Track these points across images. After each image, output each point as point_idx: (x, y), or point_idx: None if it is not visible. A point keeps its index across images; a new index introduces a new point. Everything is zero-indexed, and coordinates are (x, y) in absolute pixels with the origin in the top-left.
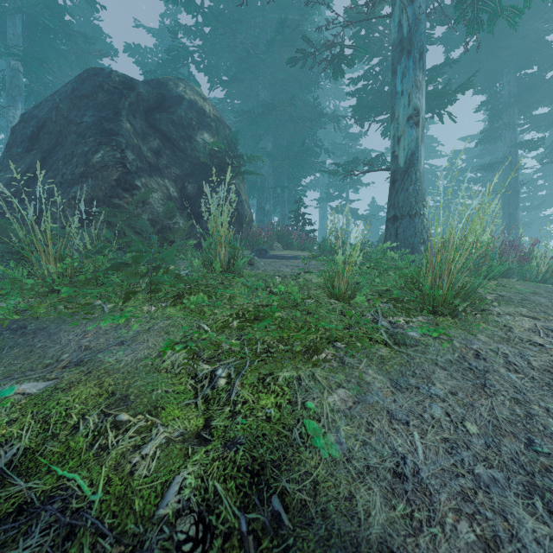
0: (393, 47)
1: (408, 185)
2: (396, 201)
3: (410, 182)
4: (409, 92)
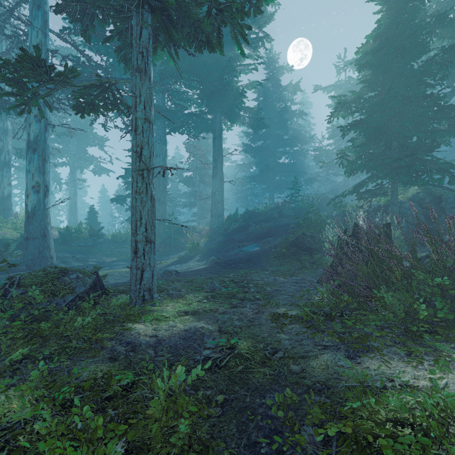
0: (3, 162)
1: (9, 201)
2: (4, 205)
3: (9, 201)
4: (9, 177)
